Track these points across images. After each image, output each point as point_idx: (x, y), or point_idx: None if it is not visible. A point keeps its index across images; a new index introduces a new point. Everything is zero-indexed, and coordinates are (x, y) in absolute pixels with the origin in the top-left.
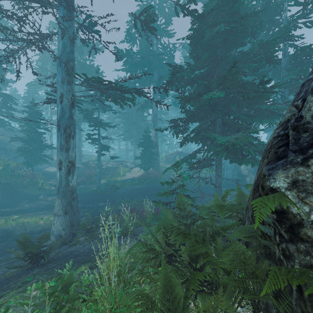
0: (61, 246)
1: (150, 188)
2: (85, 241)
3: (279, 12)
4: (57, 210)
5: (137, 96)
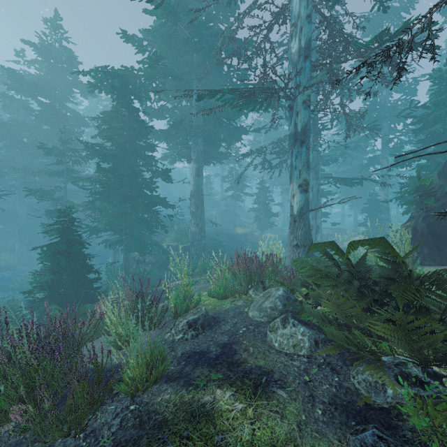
0: None
1: None
2: None
3: None
4: None
5: (359, 151)
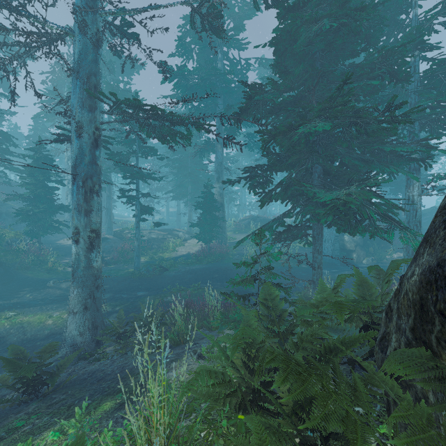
0: (77, 362)
1: (213, 269)
2: (115, 354)
3: (405, 10)
4: (72, 305)
5: (194, 135)
